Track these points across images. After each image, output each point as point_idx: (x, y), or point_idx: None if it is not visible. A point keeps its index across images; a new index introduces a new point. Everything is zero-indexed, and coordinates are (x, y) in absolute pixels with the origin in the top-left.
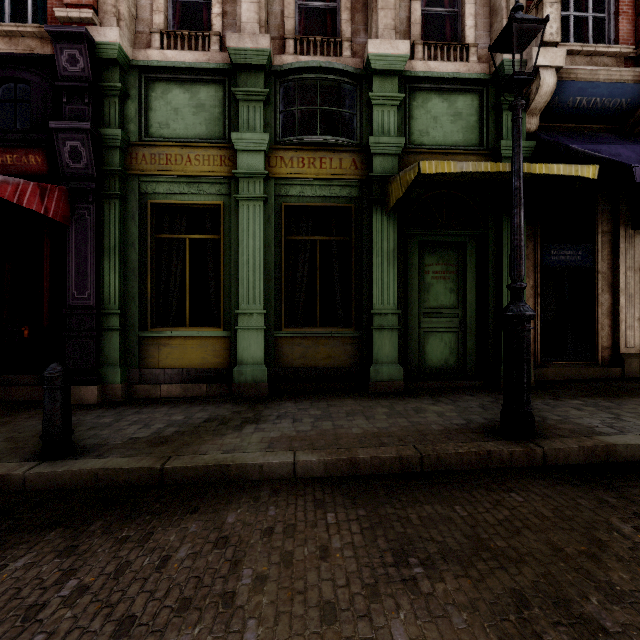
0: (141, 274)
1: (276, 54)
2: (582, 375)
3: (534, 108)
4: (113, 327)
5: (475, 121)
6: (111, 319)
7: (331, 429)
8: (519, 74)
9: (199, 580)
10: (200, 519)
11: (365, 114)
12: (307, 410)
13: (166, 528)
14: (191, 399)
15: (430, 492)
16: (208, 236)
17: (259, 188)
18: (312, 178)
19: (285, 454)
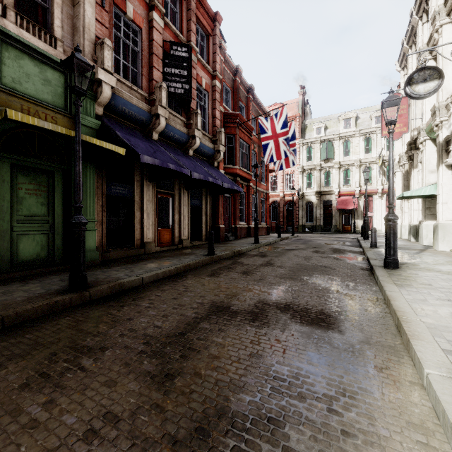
0: None
1: None
2: (127, 254)
3: (100, 102)
4: None
5: (62, 92)
6: None
7: None
8: (79, 88)
9: None
10: None
11: None
12: None
13: None
14: None
15: (8, 335)
16: None
17: None
18: None
19: None
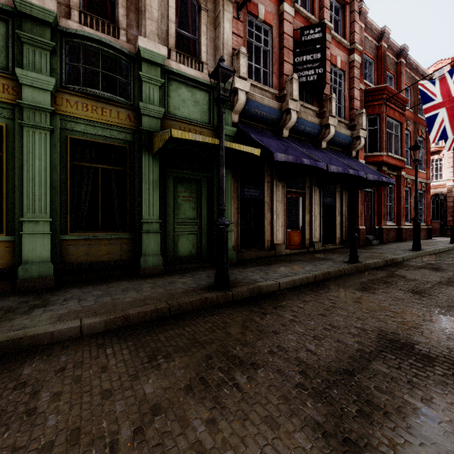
0: None
1: (62, 17)
2: (258, 255)
3: (236, 110)
4: None
5: (207, 109)
6: None
7: (110, 301)
8: (222, 95)
9: (3, 411)
10: None
11: (137, 85)
12: (91, 292)
13: None
14: None
15: (173, 324)
16: None
17: (45, 120)
18: (95, 121)
19: (73, 322)
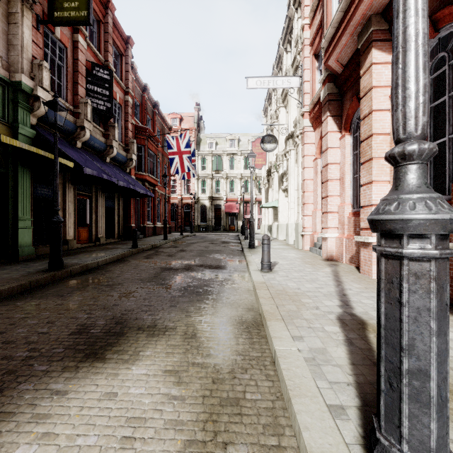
0: None
1: None
2: None
3: (36, 114)
4: None
5: (0, 102)
6: None
7: None
8: (59, 125)
9: (3, 323)
10: None
11: None
12: None
13: None
14: None
15: (45, 289)
16: None
17: None
18: None
19: None
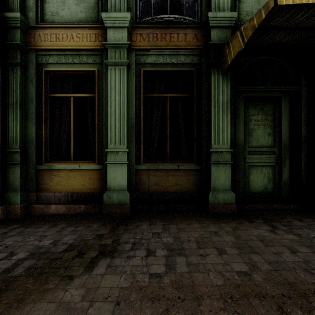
0: (38, 123)
1: None
2: None
3: None
4: (15, 162)
5: None
6: (14, 156)
7: (186, 273)
8: None
9: None
10: None
11: None
12: (160, 236)
13: None
14: (71, 217)
15: None
16: (87, 94)
17: (123, 56)
18: (163, 49)
19: None
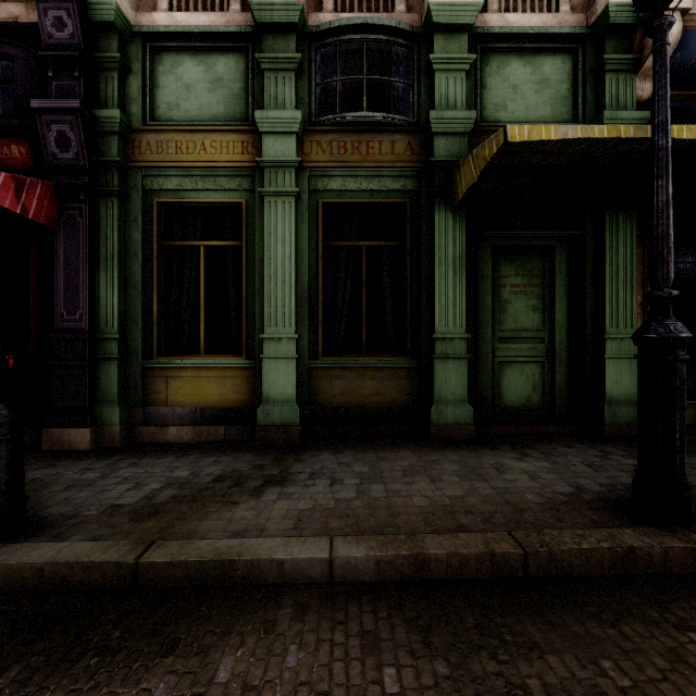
0: (146, 290)
1: (311, 12)
2: None
3: (648, 68)
4: (110, 355)
5: (567, 89)
6: (108, 345)
7: (383, 497)
8: None
9: None
10: (174, 670)
11: (424, 84)
12: (350, 465)
13: (115, 690)
14: (205, 446)
15: (549, 624)
16: (227, 242)
17: (289, 180)
18: (356, 167)
19: (317, 543)
